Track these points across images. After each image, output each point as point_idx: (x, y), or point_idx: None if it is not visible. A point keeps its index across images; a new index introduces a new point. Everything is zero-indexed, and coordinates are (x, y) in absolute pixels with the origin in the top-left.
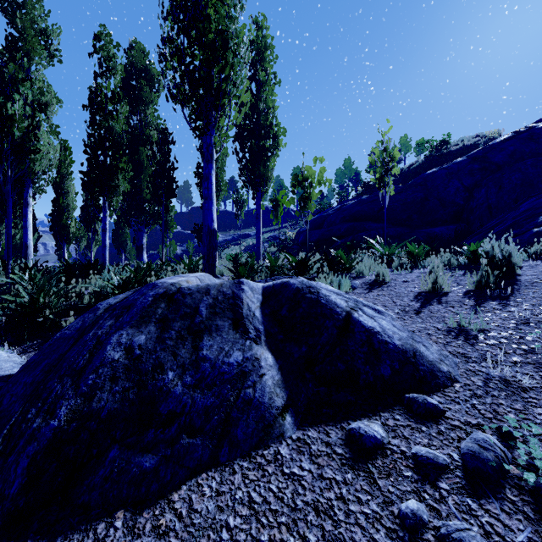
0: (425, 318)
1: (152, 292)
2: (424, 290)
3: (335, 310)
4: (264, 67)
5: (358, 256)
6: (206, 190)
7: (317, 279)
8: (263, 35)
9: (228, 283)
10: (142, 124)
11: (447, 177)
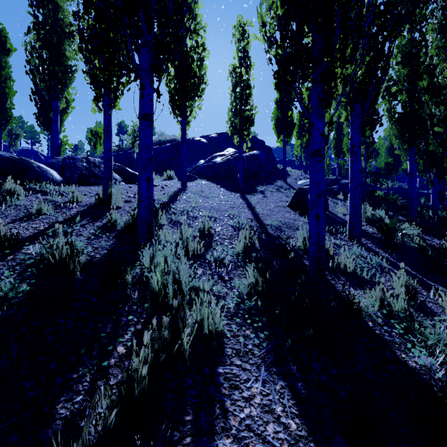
0: None
1: (78, 156)
2: None
3: (129, 170)
4: None
5: None
6: (56, 127)
7: None
8: None
9: (99, 159)
10: None
11: (163, 151)
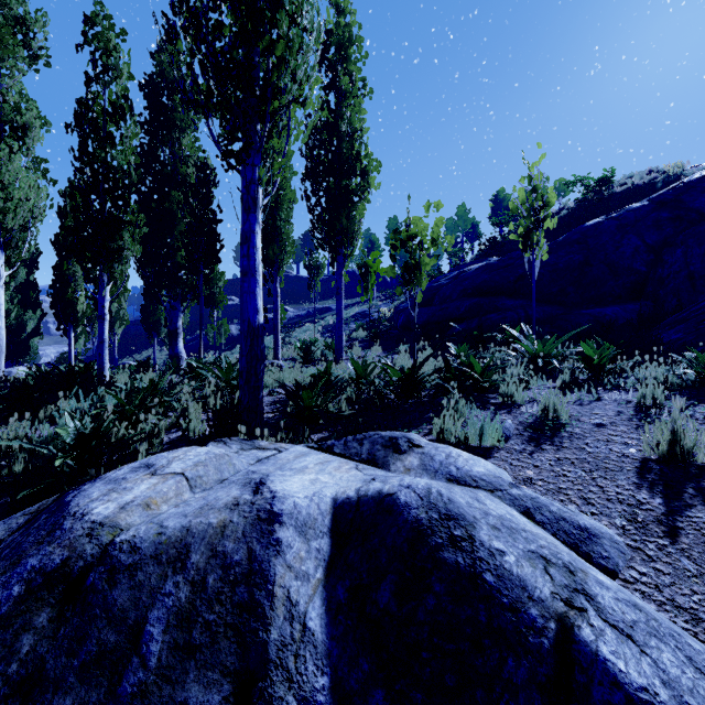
0: (699, 555)
1: (34, 557)
2: (652, 456)
3: (526, 611)
4: (348, 70)
5: (491, 353)
6: (245, 260)
7: (438, 421)
8: (347, 23)
9: (241, 520)
10: (177, 158)
11: (619, 231)
